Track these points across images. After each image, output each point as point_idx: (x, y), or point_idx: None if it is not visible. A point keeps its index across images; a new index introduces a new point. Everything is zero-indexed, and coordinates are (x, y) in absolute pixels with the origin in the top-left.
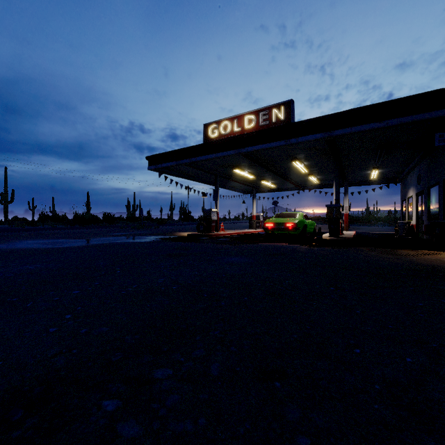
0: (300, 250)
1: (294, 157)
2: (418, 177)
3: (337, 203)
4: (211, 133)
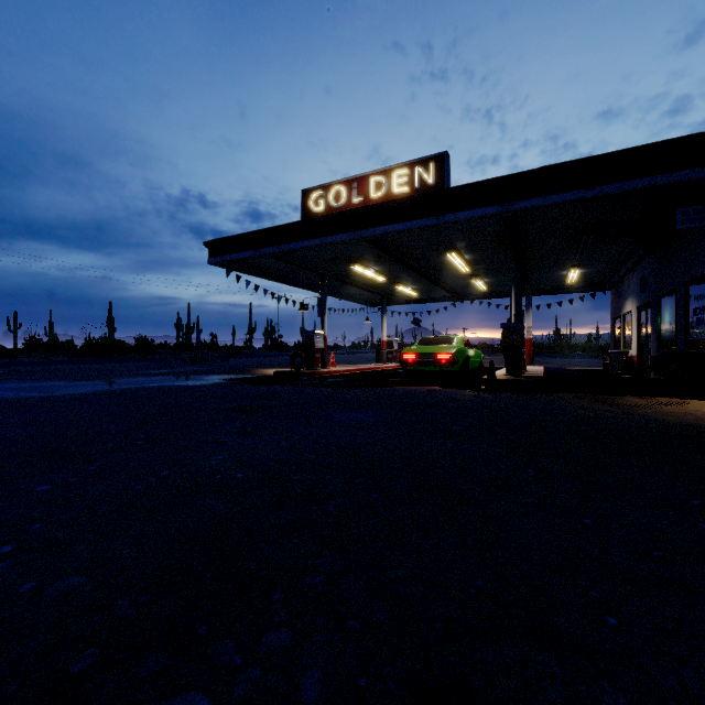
0: (462, 399)
1: (449, 246)
2: (642, 281)
3: (518, 321)
4: (313, 204)
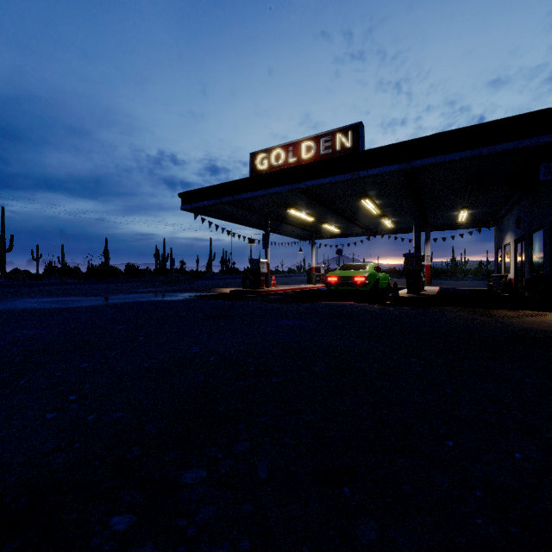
0: (371, 311)
1: (363, 194)
2: (518, 220)
3: (417, 252)
4: (259, 164)
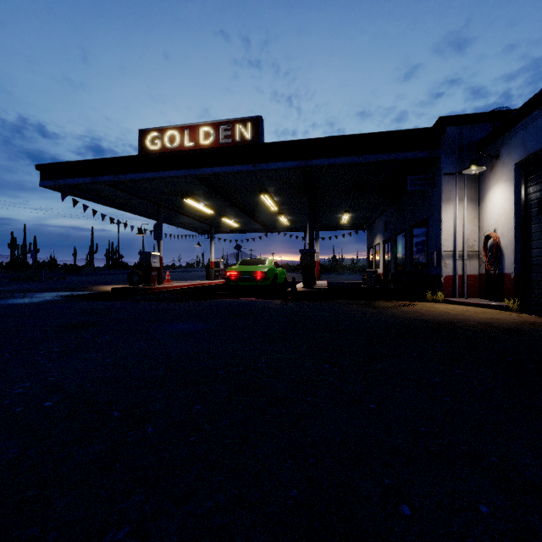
0: (273, 307)
1: (263, 189)
2: (385, 224)
3: (311, 248)
4: (150, 143)
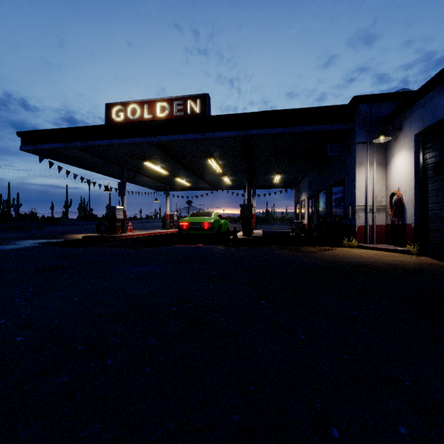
0: (218, 252)
1: (210, 154)
2: (310, 183)
3: (249, 203)
4: (115, 115)
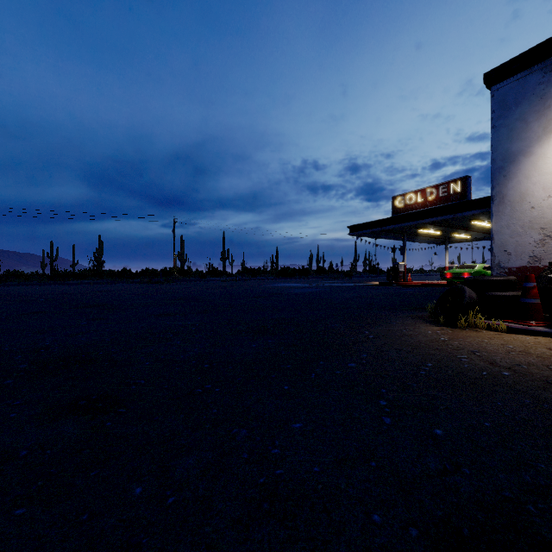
0: None
1: (472, 219)
2: None
3: None
4: (398, 203)
